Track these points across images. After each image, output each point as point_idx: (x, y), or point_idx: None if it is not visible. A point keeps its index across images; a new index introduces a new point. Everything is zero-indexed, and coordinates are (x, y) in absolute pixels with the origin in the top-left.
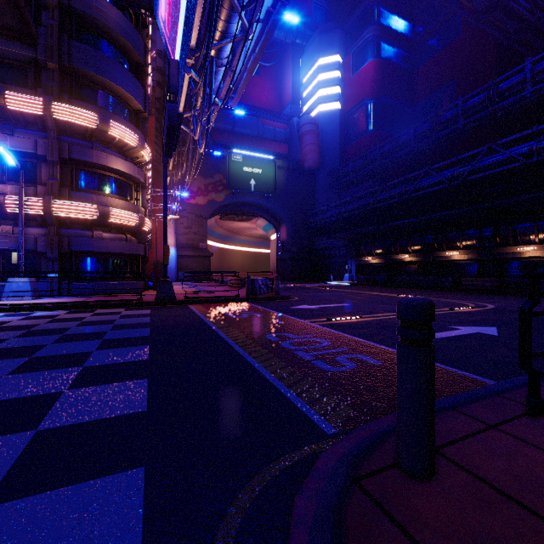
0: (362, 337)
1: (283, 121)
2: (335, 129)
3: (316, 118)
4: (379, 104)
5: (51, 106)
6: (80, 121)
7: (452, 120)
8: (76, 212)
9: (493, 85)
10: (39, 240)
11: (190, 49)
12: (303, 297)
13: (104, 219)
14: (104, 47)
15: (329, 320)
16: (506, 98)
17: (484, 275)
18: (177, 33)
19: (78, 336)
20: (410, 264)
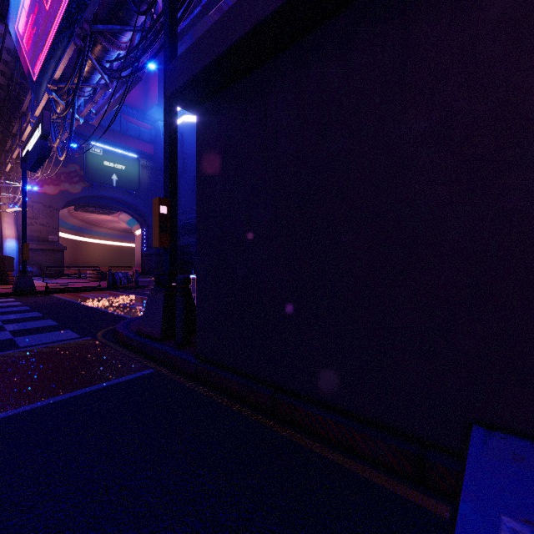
0: None
1: (148, 122)
2: None
3: (181, 126)
4: None
5: None
6: None
7: None
8: None
9: None
10: None
11: (53, 80)
12: None
13: None
14: None
15: None
16: None
17: None
18: (38, 59)
19: None
20: None
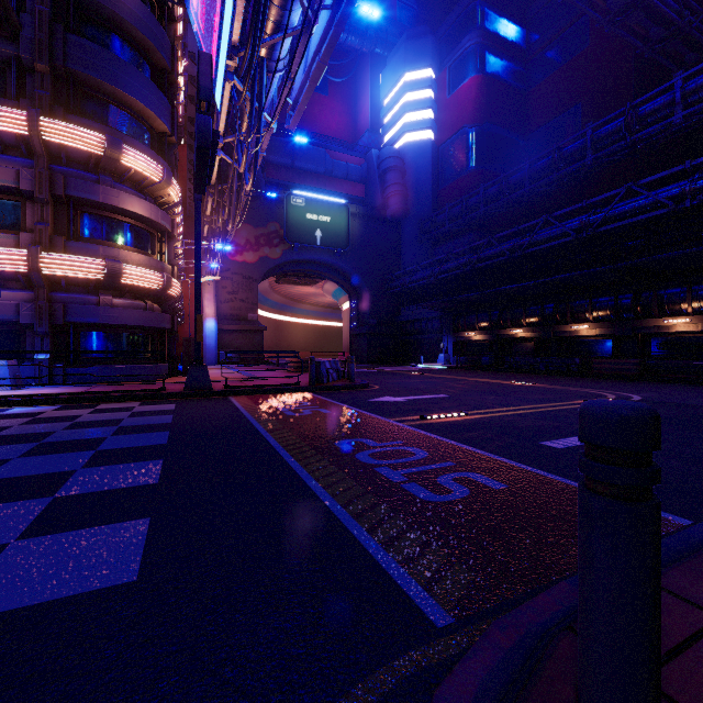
0: (472, 445)
1: (358, 154)
2: (426, 165)
3: (402, 151)
4: (483, 134)
5: (39, 123)
6: (80, 145)
7: (579, 153)
8: (74, 269)
9: (632, 108)
10: (23, 308)
11: (232, 46)
12: (386, 385)
13: (114, 280)
14: (116, 45)
15: (423, 419)
16: (648, 125)
17: (621, 356)
18: (213, 25)
19: (62, 444)
20: (524, 342)
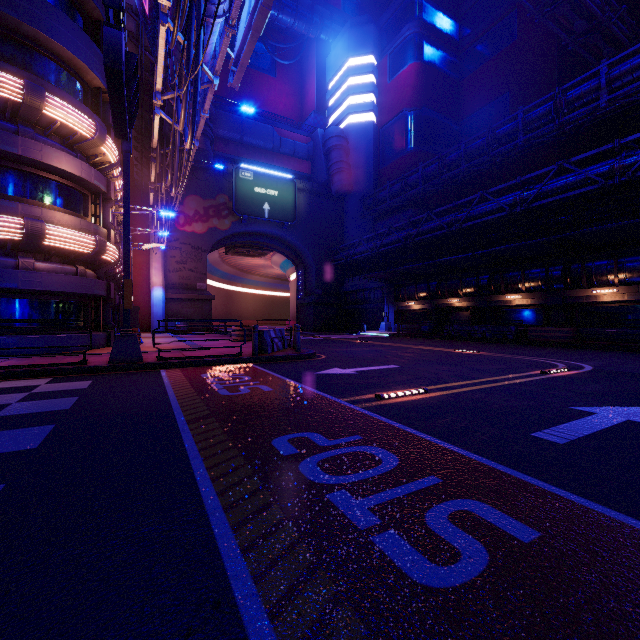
0: (450, 440)
1: (305, 132)
2: (368, 146)
3: (346, 131)
4: (421, 117)
5: None
6: None
7: (511, 135)
8: None
9: (561, 92)
10: None
11: None
12: (333, 354)
13: (35, 241)
14: None
15: (379, 398)
16: (575, 109)
17: (552, 324)
18: None
19: None
20: (460, 311)
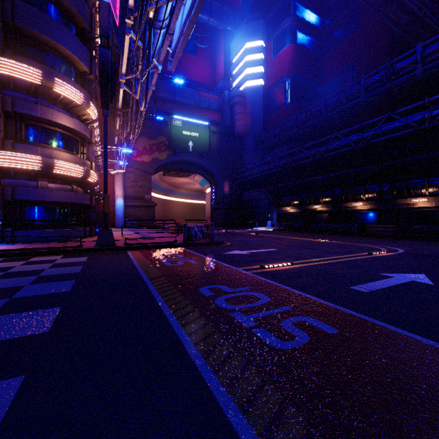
0: (301, 290)
1: (216, 93)
2: (259, 101)
3: (244, 92)
4: (295, 82)
5: None
6: (23, 77)
7: (356, 94)
8: (19, 162)
9: (390, 65)
10: None
11: (129, 9)
12: (235, 242)
13: (48, 170)
14: (50, 10)
15: (262, 268)
16: (400, 76)
17: (383, 222)
18: None
19: None
20: (321, 213)
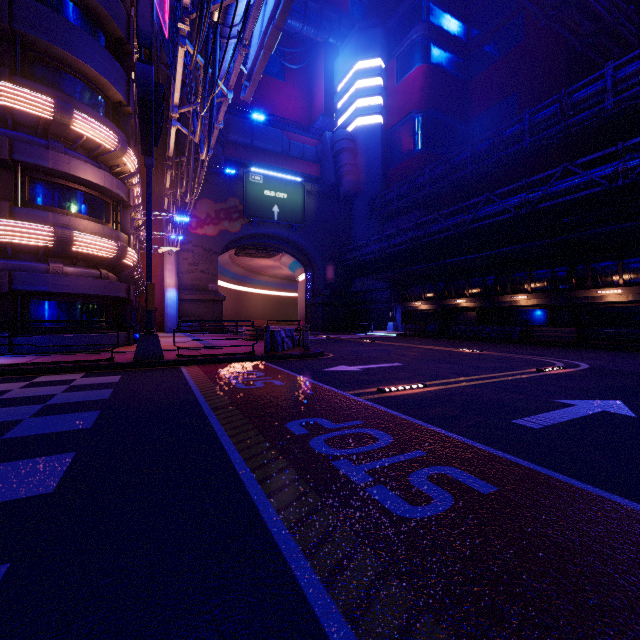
0: (439, 425)
1: (313, 135)
2: (376, 148)
3: (353, 134)
4: (429, 119)
5: None
6: (27, 108)
7: (517, 137)
8: (20, 235)
9: (566, 95)
10: None
11: (183, 7)
12: (340, 353)
13: (64, 247)
14: (68, 10)
15: (381, 392)
16: (581, 111)
17: (557, 324)
18: None
19: None
20: (467, 311)
